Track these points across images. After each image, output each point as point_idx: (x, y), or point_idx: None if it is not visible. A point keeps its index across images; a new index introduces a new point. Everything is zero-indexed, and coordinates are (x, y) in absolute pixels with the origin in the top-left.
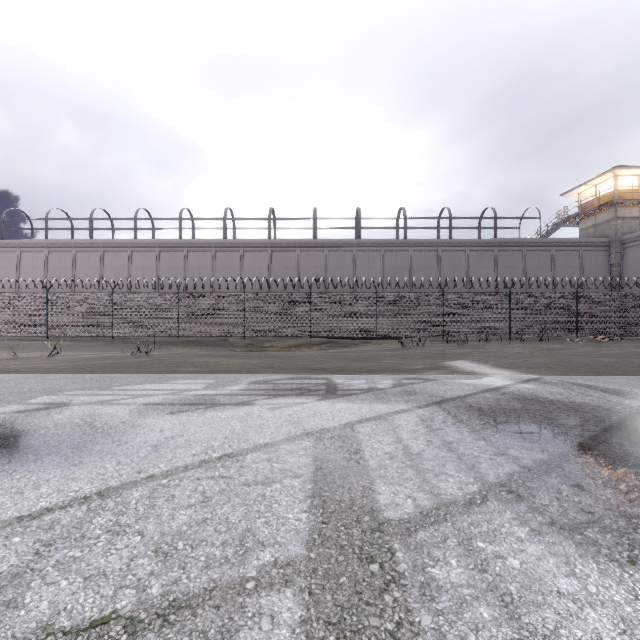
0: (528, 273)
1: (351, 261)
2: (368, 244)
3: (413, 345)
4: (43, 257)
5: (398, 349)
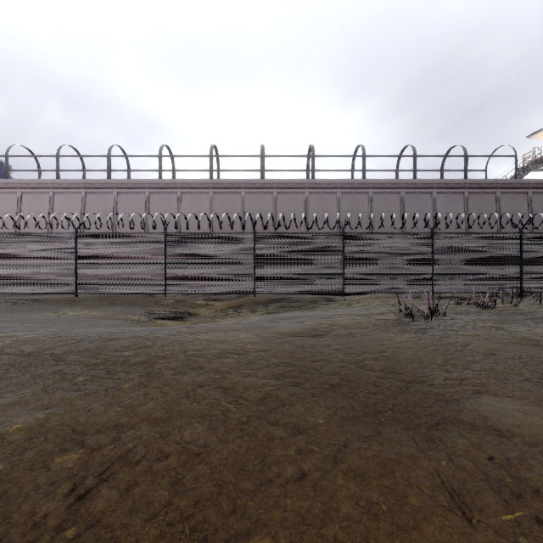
0: (502, 218)
1: (303, 204)
2: (322, 185)
3: (431, 314)
4: None
5: (405, 322)
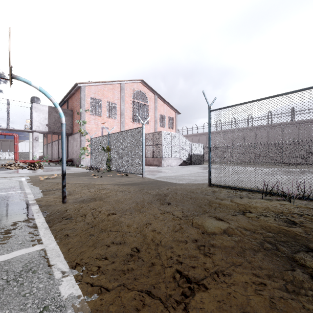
0: None
1: None
2: None
3: None
4: (191, 139)
5: None
